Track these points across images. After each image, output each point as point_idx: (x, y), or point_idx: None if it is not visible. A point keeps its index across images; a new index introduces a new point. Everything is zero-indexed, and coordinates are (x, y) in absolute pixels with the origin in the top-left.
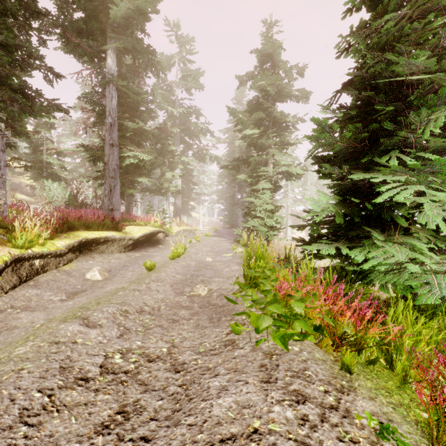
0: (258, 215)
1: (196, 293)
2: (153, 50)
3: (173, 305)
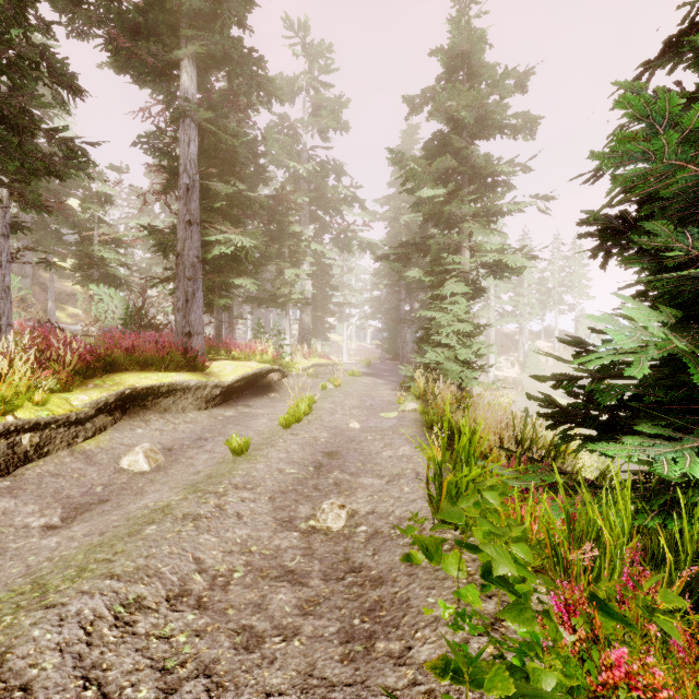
0: (443, 342)
1: (321, 524)
2: (259, 57)
3: (263, 565)
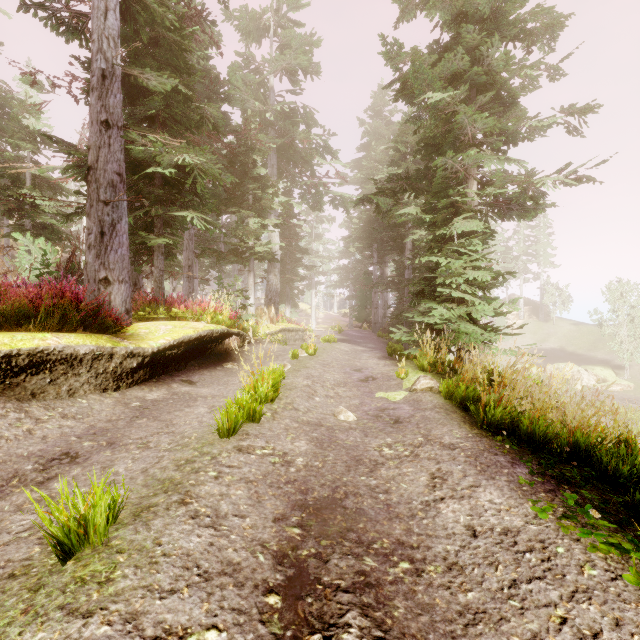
0: (455, 295)
1: None
2: None
3: None
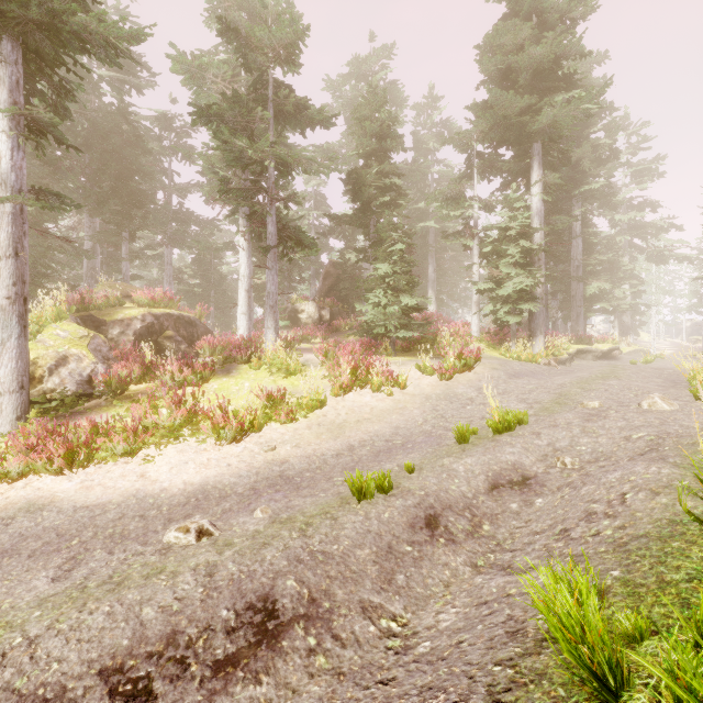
0: None
1: None
2: (614, 195)
3: None
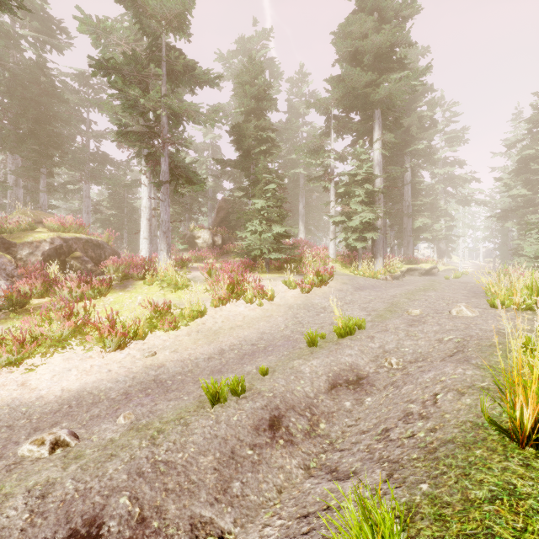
0: (524, 254)
1: None
2: (433, 154)
3: None
